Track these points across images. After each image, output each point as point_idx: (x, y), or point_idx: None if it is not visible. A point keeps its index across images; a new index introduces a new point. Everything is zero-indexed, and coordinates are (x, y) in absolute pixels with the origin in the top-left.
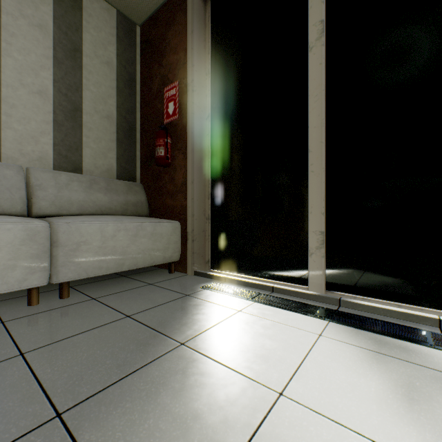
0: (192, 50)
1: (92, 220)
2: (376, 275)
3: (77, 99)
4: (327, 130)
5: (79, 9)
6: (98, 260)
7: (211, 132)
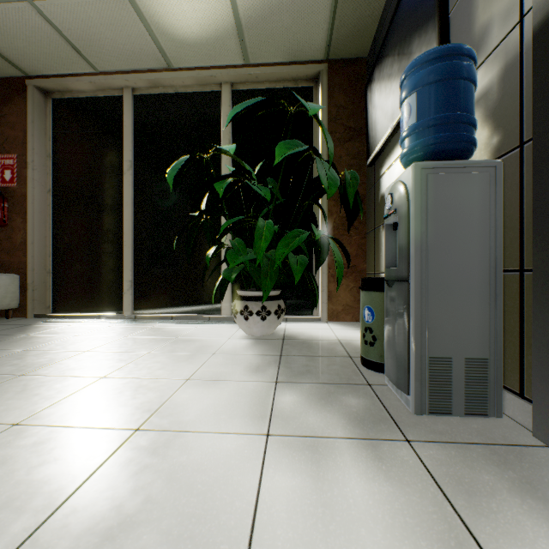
0: (33, 136)
1: None
2: (157, 302)
3: None
4: (135, 222)
5: None
6: None
7: (53, 204)
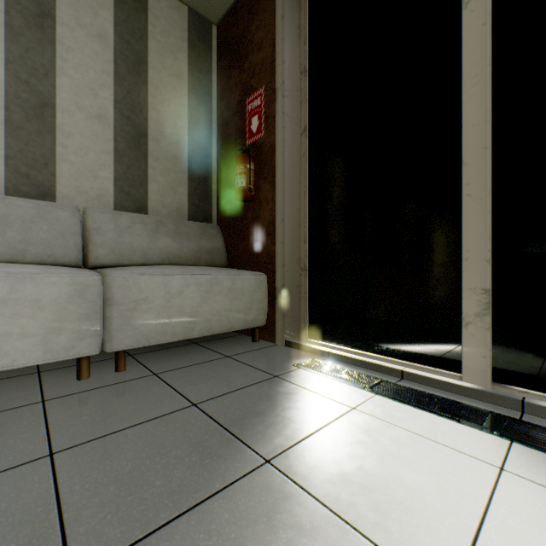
0: (282, 41)
1: (154, 272)
2: None
3: (141, 122)
4: (495, 128)
5: (143, 11)
6: (161, 323)
7: (308, 152)
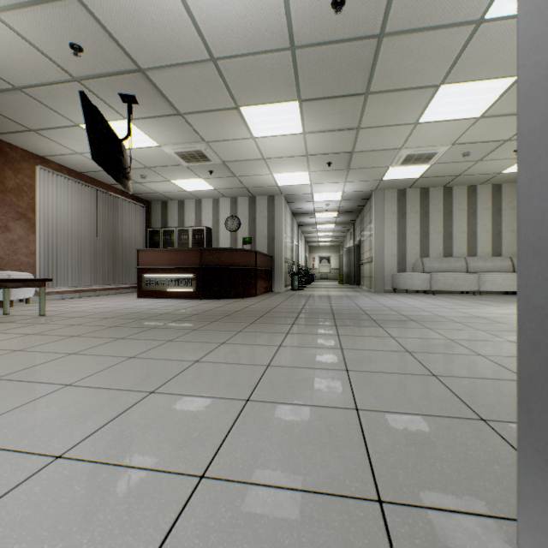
0: None
1: None
2: None
3: None
4: None
5: None
6: None
7: None
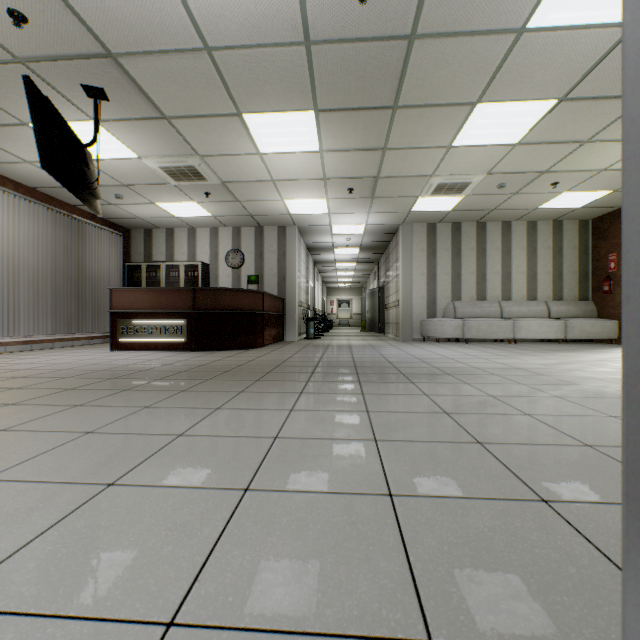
0: None
1: (576, 320)
2: None
3: (560, 269)
4: None
5: (561, 232)
6: (578, 333)
7: None
